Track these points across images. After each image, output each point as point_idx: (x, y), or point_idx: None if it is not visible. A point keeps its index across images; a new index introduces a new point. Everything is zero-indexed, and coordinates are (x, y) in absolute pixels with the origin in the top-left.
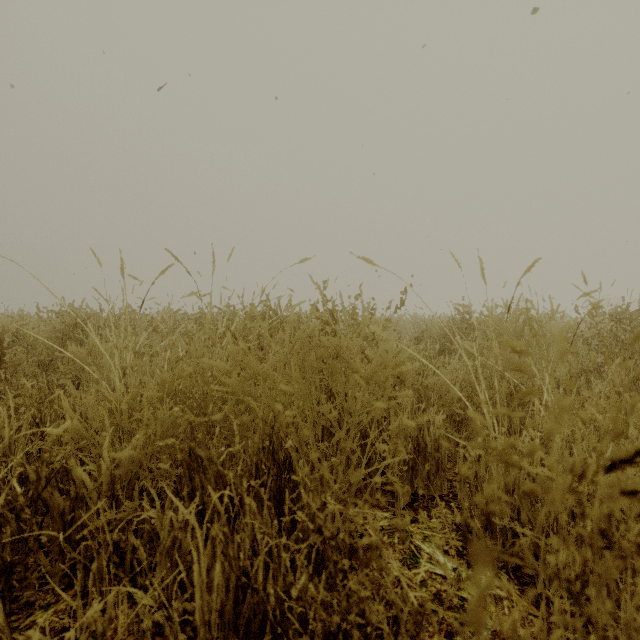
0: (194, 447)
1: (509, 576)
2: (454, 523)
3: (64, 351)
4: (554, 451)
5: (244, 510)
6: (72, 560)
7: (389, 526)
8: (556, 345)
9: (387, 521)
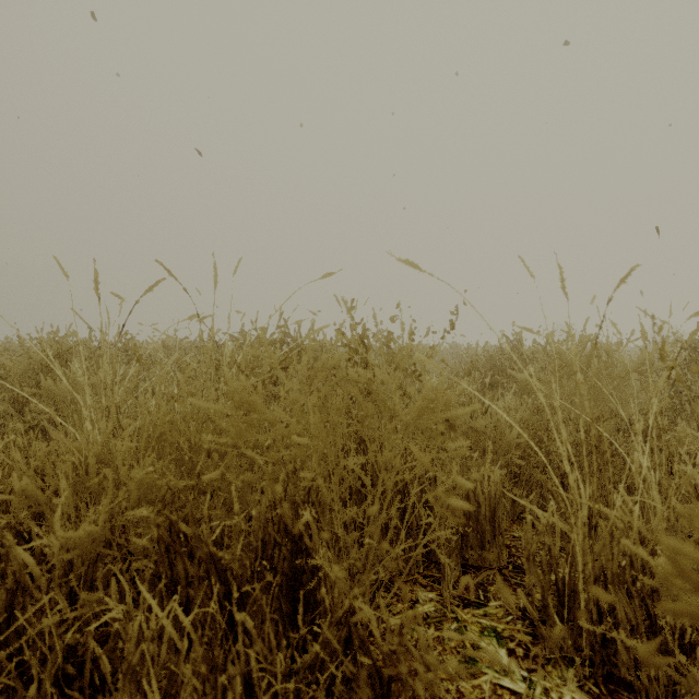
0: (175, 520)
1: (600, 690)
2: (518, 608)
3: (14, 388)
4: (658, 521)
5: (244, 604)
6: (10, 673)
7: (436, 612)
8: (661, 381)
9: (433, 605)
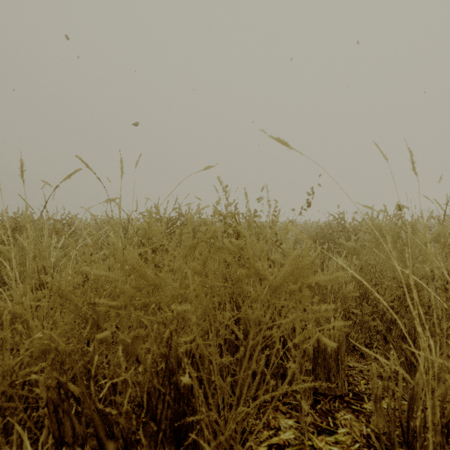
0: (62, 381)
1: None
2: (362, 435)
3: None
4: None
5: None
6: None
7: (295, 440)
8: None
9: (292, 432)
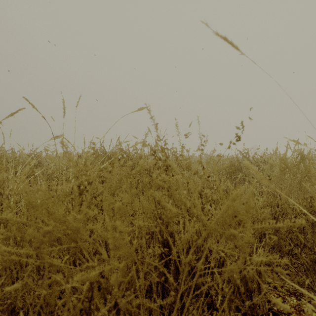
0: None
1: None
2: None
3: None
4: None
5: None
6: None
7: None
8: None
9: None
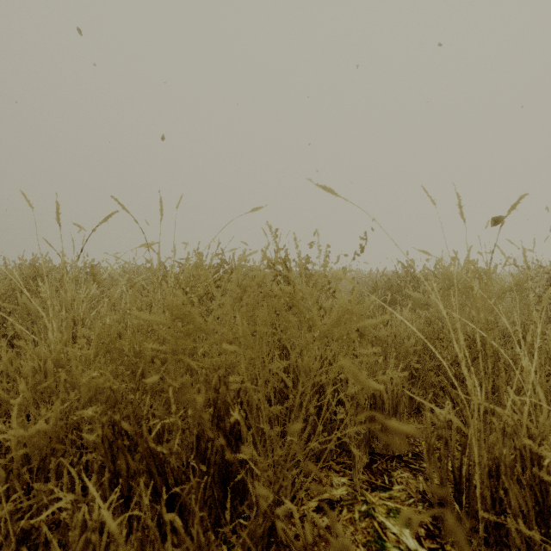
0: (117, 419)
1: None
2: (418, 491)
3: None
4: (544, 419)
5: (179, 494)
6: None
7: (348, 495)
8: (547, 295)
9: (345, 489)
